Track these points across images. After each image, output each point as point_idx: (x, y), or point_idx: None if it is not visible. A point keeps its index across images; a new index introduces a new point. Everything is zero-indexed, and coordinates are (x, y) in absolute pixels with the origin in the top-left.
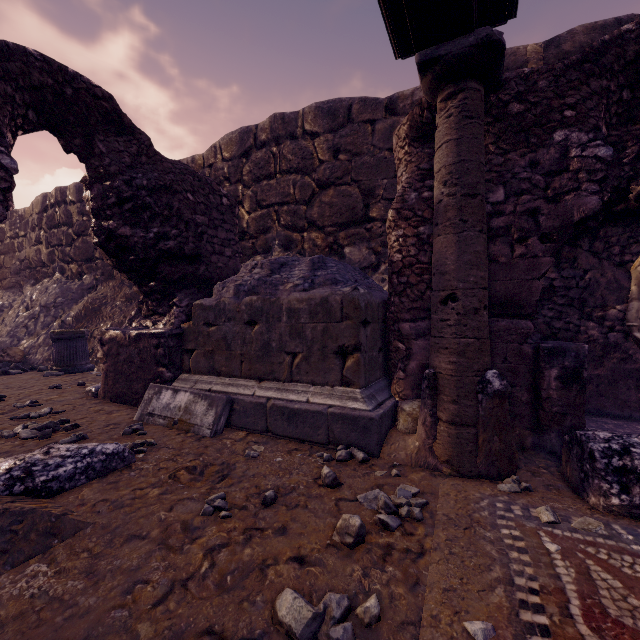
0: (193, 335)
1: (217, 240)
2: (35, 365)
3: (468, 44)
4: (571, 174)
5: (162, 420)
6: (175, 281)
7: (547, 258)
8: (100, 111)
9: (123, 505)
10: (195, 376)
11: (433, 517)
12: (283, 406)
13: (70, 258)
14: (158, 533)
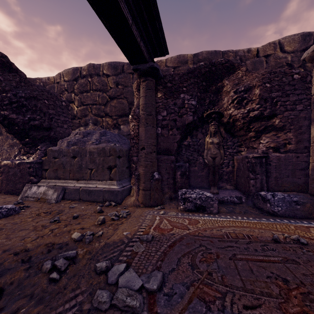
0: (47, 162)
1: (60, 121)
2: None
3: (147, 67)
4: (185, 108)
5: (32, 198)
6: (38, 139)
7: (178, 135)
8: (0, 62)
9: (17, 223)
10: (48, 180)
11: (130, 217)
12: (86, 189)
13: None
14: (32, 228)
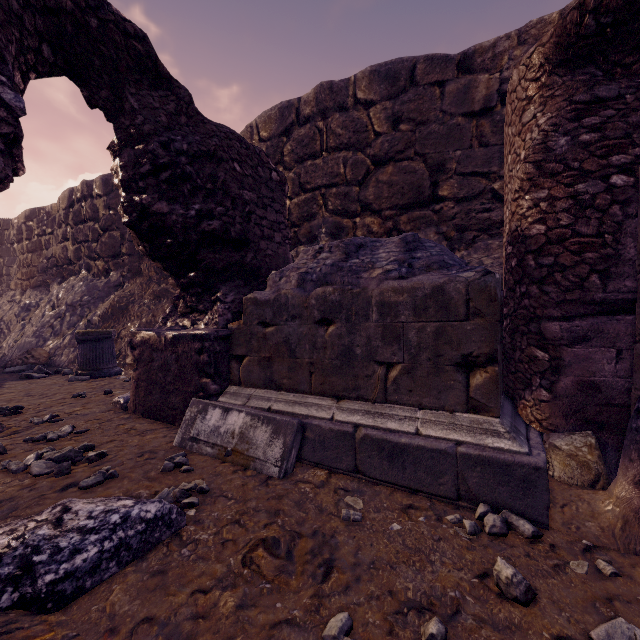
0: (244, 337)
1: (266, 222)
2: (60, 368)
3: None
4: None
5: (210, 448)
6: (218, 271)
7: None
8: (131, 55)
9: (180, 636)
10: (247, 389)
11: None
12: (381, 438)
13: (96, 254)
14: None
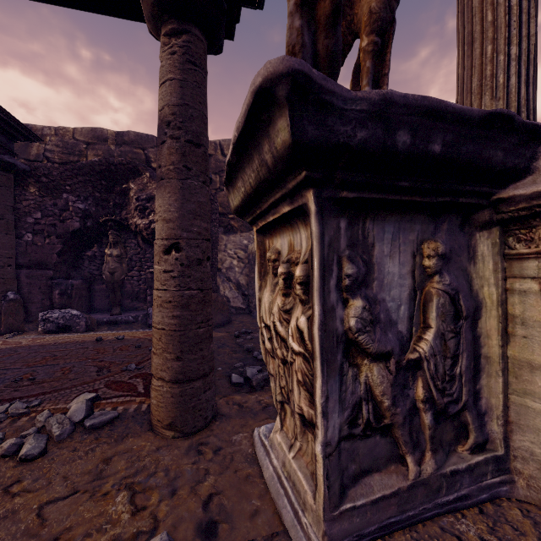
0: None
1: None
2: None
3: None
4: (70, 212)
5: None
6: None
7: (59, 245)
8: None
9: None
10: None
11: None
12: None
13: None
14: None
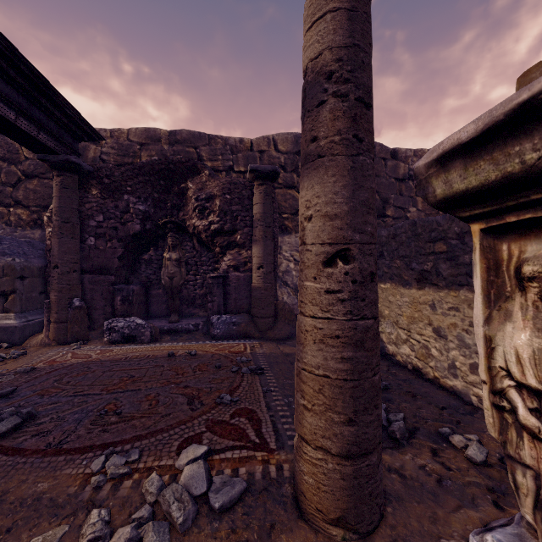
0: None
1: None
2: None
3: (59, 159)
4: (131, 214)
5: None
6: None
7: (120, 249)
8: None
9: None
10: None
11: (24, 357)
12: None
13: None
14: None
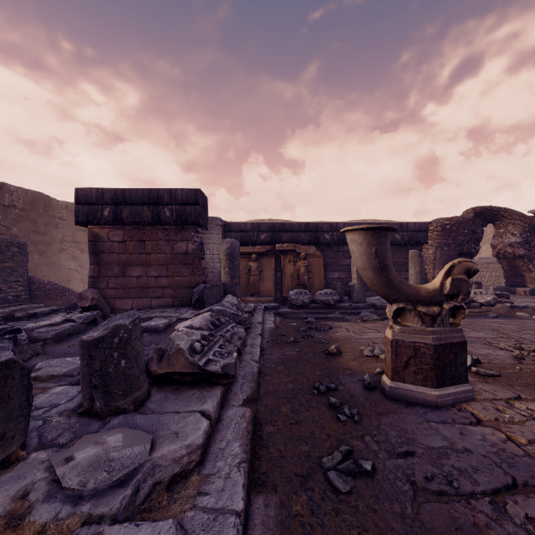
0: None
1: None
2: None
3: None
4: None
5: None
6: None
7: None
8: None
9: None
10: None
11: None
12: None
13: None
14: None
